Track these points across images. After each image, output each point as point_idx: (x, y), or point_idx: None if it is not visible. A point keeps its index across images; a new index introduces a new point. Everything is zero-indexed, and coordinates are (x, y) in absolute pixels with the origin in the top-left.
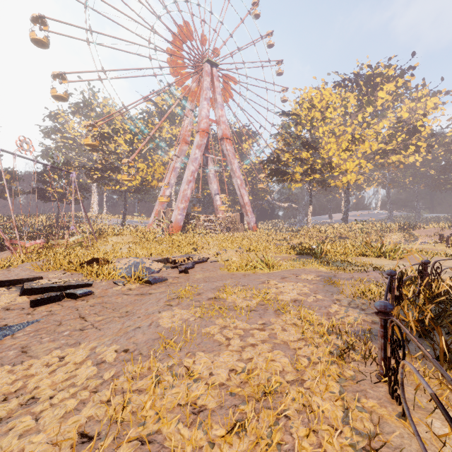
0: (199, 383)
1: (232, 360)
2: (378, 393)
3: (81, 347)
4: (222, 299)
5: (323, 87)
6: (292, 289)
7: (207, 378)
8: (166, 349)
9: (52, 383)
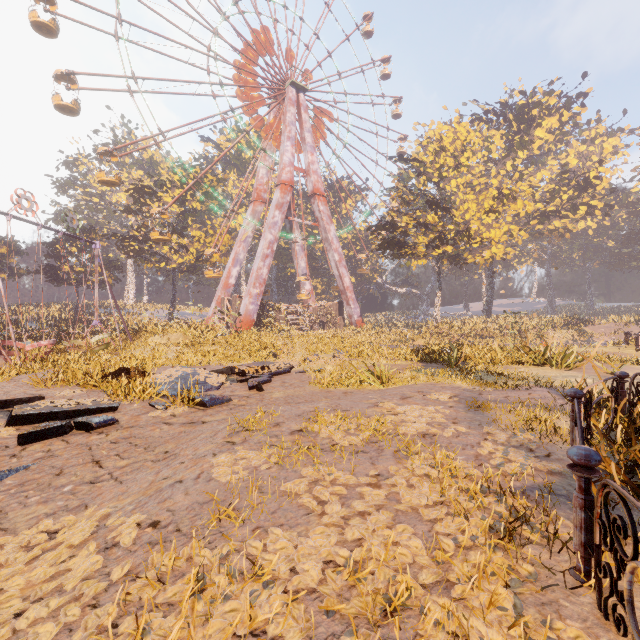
0: (272, 590)
1: (329, 543)
2: (579, 608)
3: (87, 514)
4: (313, 433)
5: (457, 121)
6: (419, 417)
7: (287, 577)
8: (220, 521)
9: (28, 583)
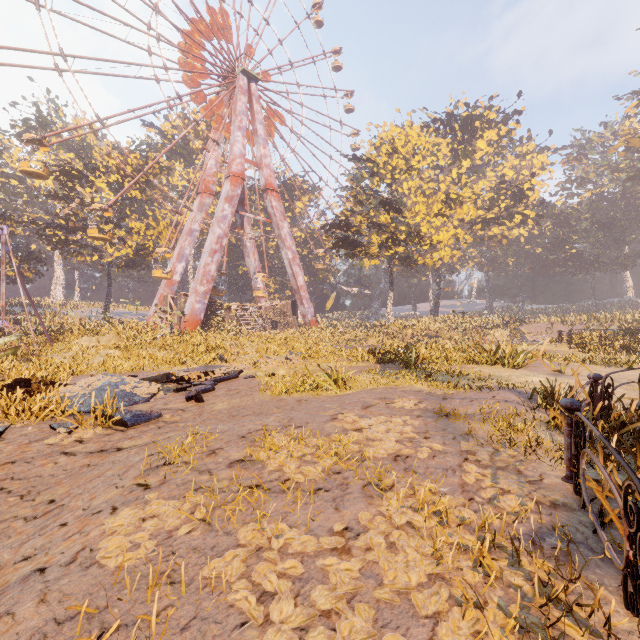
0: None
1: None
2: None
3: None
4: (258, 463)
5: (408, 125)
6: (386, 432)
7: None
8: None
9: None
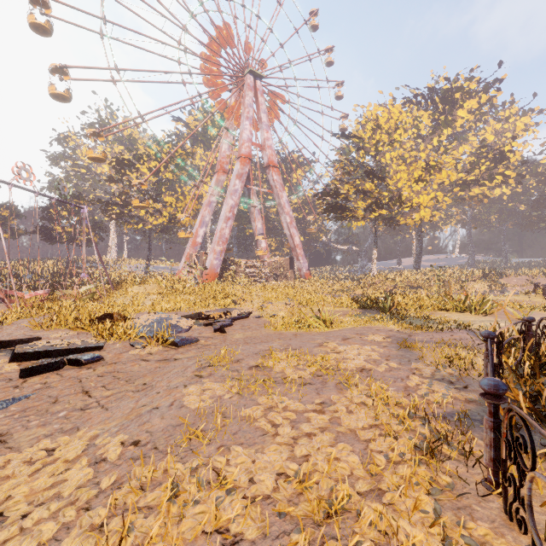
0: (234, 497)
1: (281, 459)
2: (489, 512)
3: (79, 435)
4: (268, 368)
5: (390, 103)
6: (357, 355)
7: (246, 486)
8: (190, 441)
9: (31, 491)
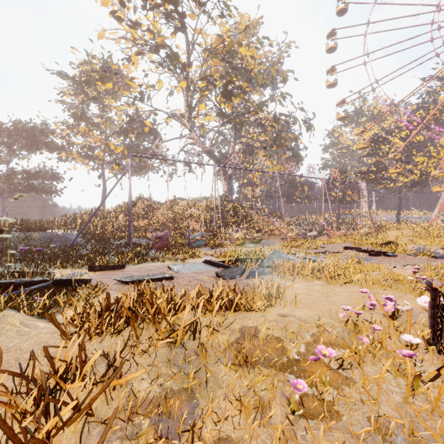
0: None
1: None
2: None
3: None
4: None
5: None
6: None
7: None
8: None
9: None
